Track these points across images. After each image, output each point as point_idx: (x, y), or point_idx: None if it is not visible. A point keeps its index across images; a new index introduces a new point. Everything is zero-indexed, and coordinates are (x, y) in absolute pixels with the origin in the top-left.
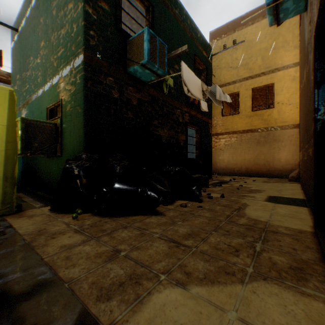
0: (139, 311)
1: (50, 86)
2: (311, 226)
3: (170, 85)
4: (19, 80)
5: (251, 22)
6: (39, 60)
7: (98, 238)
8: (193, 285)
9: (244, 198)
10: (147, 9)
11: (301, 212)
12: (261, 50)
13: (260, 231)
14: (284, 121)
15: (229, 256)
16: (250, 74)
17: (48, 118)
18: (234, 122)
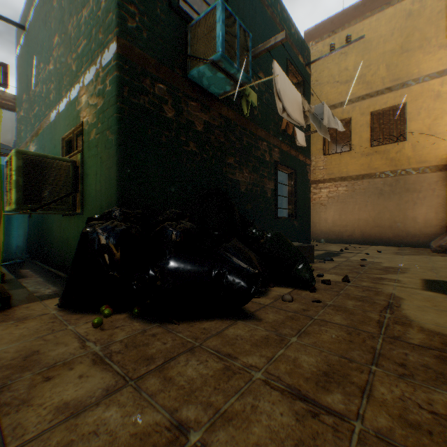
0: None
1: (66, 104)
2: None
3: (252, 102)
4: (26, 102)
5: (368, 13)
6: (52, 65)
7: (139, 381)
8: None
9: (383, 283)
10: None
11: None
12: (385, 53)
13: None
14: (422, 160)
15: None
16: (367, 91)
17: (64, 154)
18: (342, 163)
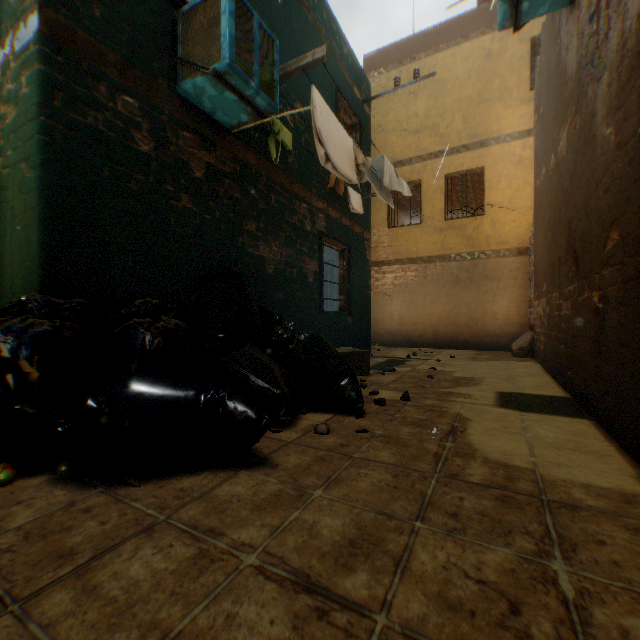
0: None
1: None
2: (634, 475)
3: (285, 144)
4: None
5: (443, 45)
6: None
7: (31, 601)
8: None
9: (452, 400)
10: None
11: (587, 433)
12: (463, 100)
13: (534, 506)
14: (504, 240)
15: None
16: (441, 146)
17: None
18: (411, 239)
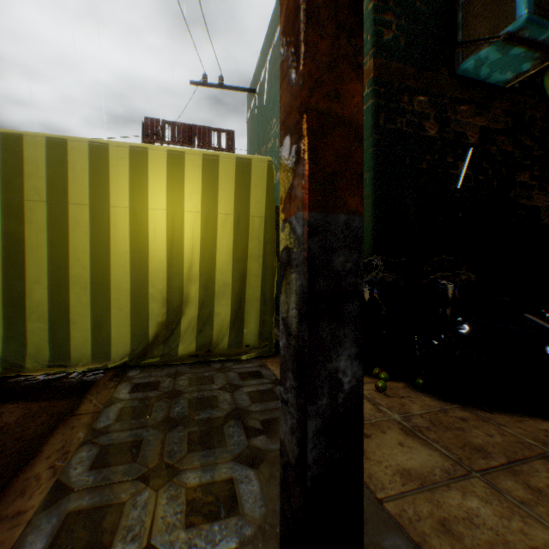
0: None
1: None
2: None
3: None
4: None
5: None
6: None
7: (486, 476)
8: None
9: None
10: None
11: None
12: None
13: None
14: None
15: None
16: None
17: None
18: None
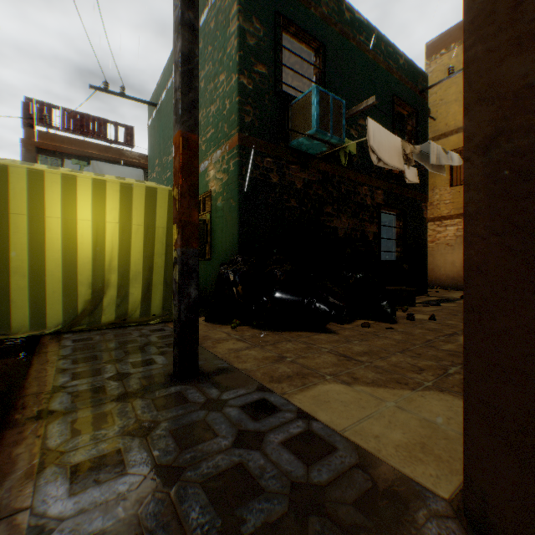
0: (306, 391)
1: None
2: None
3: (351, 151)
4: (157, 167)
5: None
6: None
7: (262, 346)
8: (358, 385)
9: None
10: (316, 52)
11: None
12: None
13: None
14: None
15: (408, 372)
16: None
17: None
18: None
